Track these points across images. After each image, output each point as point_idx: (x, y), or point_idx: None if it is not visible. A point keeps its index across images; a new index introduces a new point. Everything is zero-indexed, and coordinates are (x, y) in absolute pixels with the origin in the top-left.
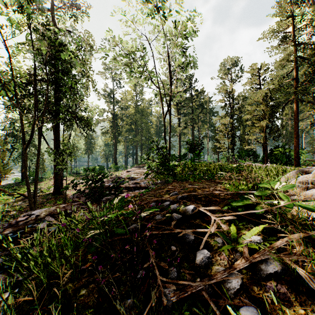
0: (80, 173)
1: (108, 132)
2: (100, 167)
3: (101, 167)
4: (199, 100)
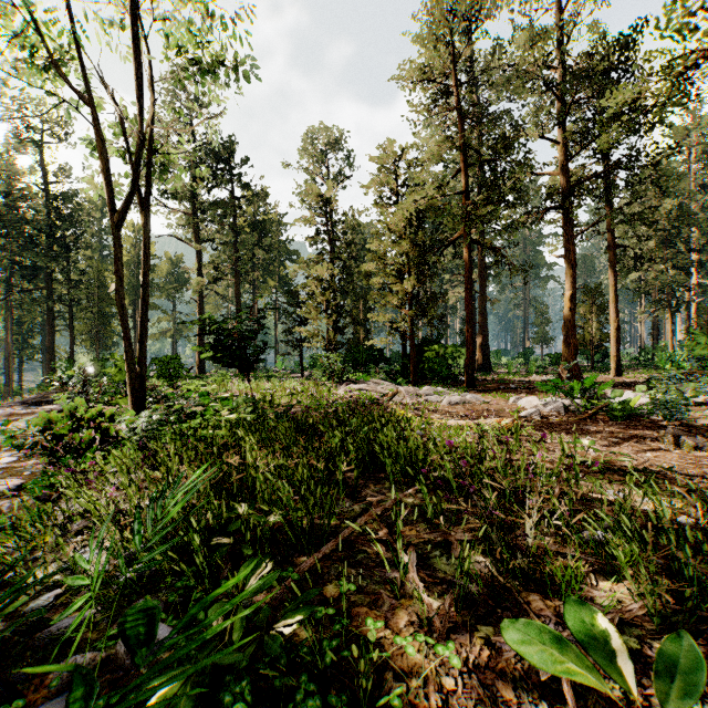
0: None
1: None
2: None
3: None
4: (256, 216)
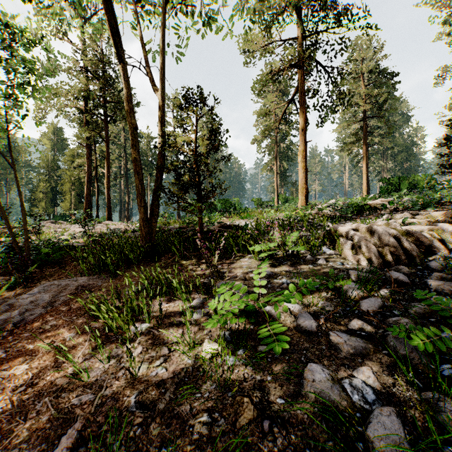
0: None
1: None
2: None
3: None
4: None
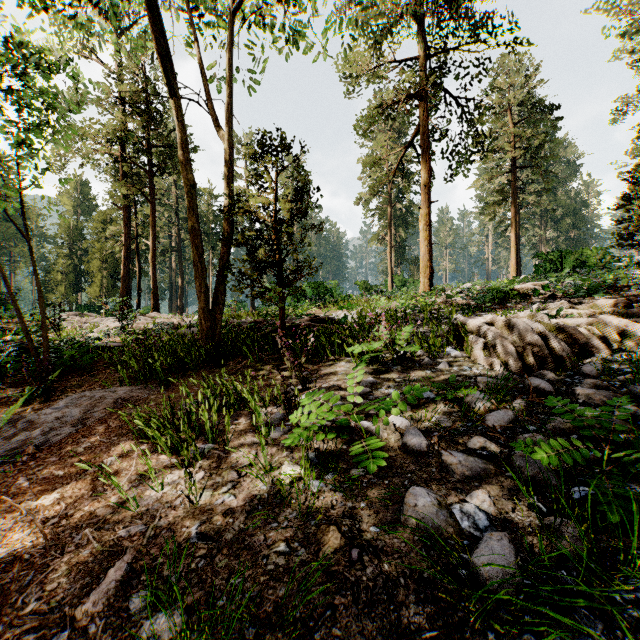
0: None
1: None
2: None
3: None
4: None
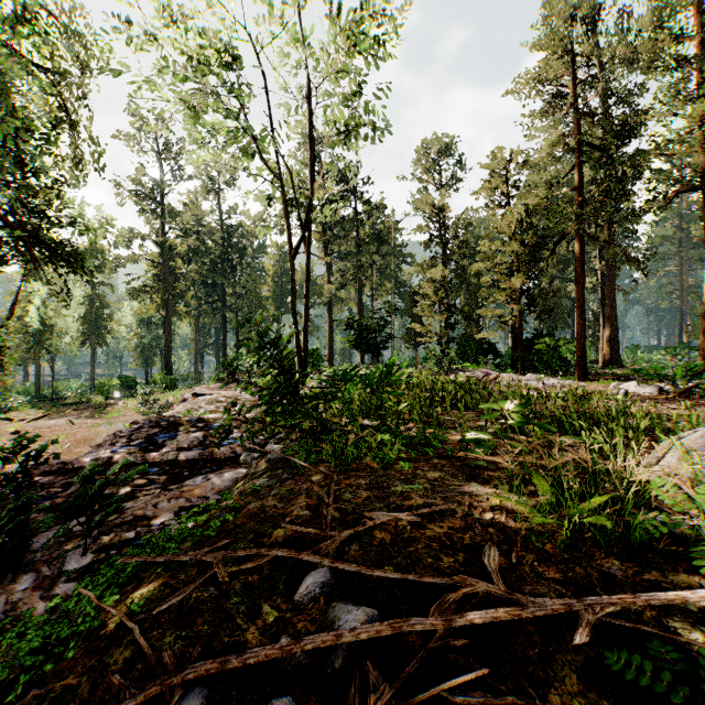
0: (66, 399)
1: (146, 290)
2: (123, 380)
3: (128, 381)
4: (374, 226)
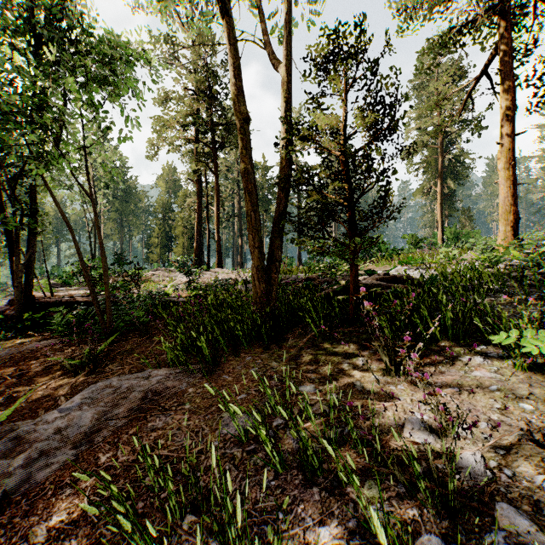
0: None
1: None
2: None
3: None
4: None
